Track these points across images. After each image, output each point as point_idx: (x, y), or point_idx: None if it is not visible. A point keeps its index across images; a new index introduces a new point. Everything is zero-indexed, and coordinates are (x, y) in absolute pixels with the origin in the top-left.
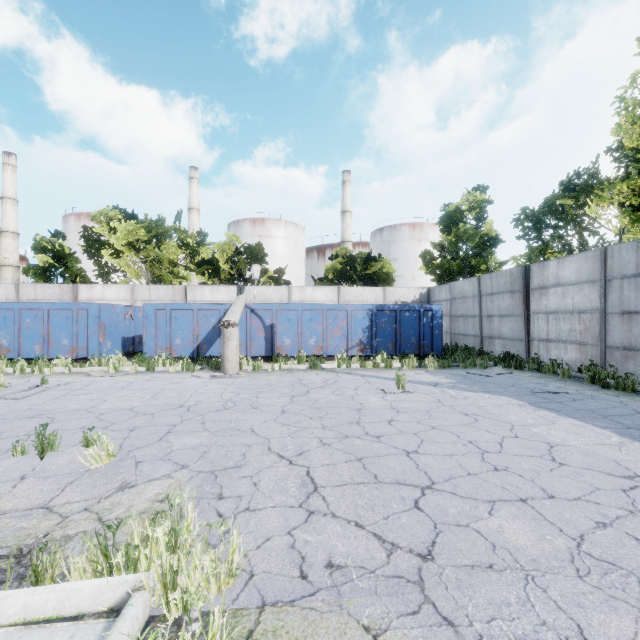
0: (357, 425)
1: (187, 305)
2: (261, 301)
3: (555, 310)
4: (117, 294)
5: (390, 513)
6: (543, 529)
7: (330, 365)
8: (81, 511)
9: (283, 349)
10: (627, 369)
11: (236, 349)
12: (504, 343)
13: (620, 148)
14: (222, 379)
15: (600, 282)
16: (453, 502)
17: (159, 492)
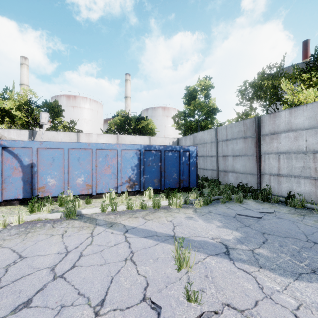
0: None
1: None
2: None
3: (287, 151)
4: None
5: None
6: None
7: (92, 210)
8: None
9: (46, 189)
10: None
11: None
12: (237, 176)
13: None
14: None
15: None
16: None
17: None
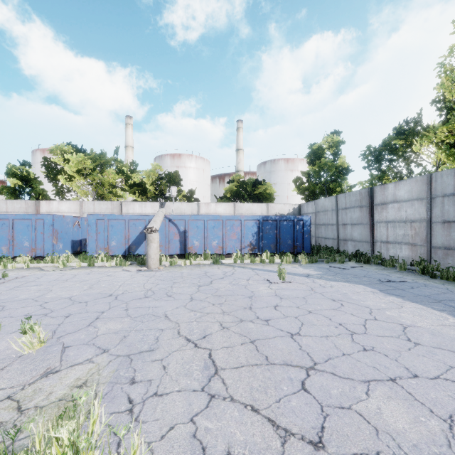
0: (250, 310)
1: (120, 216)
2: (177, 213)
3: (393, 220)
4: (69, 208)
5: (281, 396)
6: (416, 410)
7: (228, 261)
8: (3, 399)
9: (193, 249)
10: (447, 263)
11: (157, 249)
12: (355, 244)
13: (442, 100)
14: (146, 272)
15: (427, 199)
16: (334, 383)
17: (79, 377)
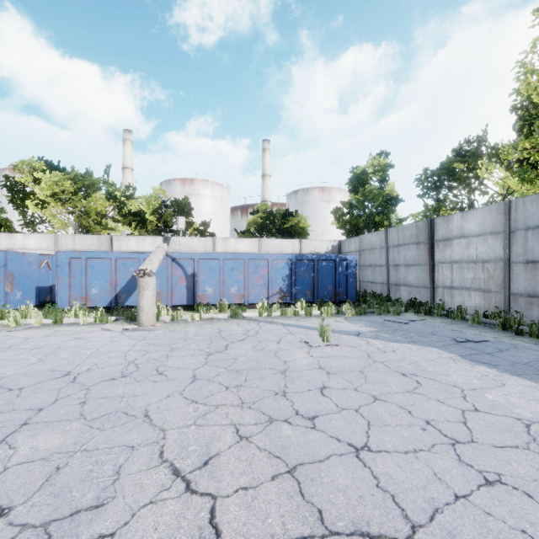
0: (283, 398)
1: (104, 253)
2: (186, 251)
3: (459, 260)
4: (39, 243)
5: None
6: None
7: (251, 314)
8: None
9: (205, 298)
10: (531, 315)
11: (152, 299)
12: (410, 290)
13: (525, 107)
14: (135, 332)
15: (504, 233)
16: None
17: None
